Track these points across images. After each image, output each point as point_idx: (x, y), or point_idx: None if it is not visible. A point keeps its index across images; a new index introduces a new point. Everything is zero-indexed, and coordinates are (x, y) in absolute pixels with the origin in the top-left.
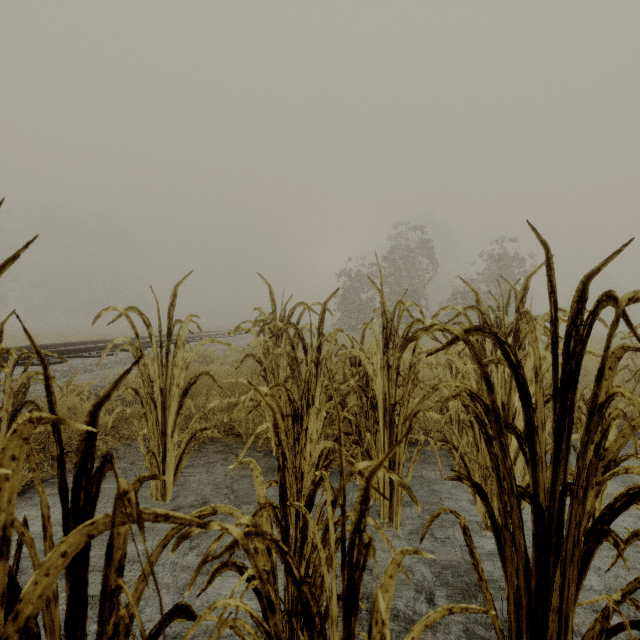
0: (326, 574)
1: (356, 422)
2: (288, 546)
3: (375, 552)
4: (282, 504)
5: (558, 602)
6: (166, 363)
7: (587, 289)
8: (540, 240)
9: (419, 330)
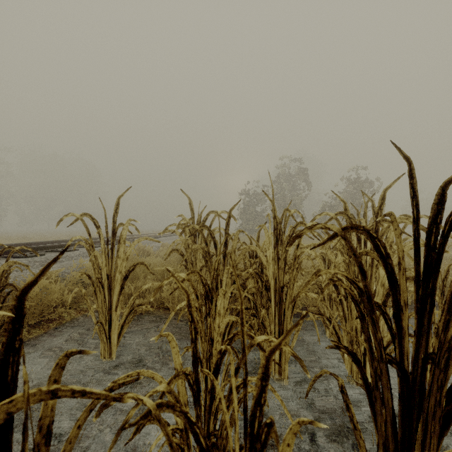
0: (230, 435)
1: (253, 300)
2: (199, 404)
3: (278, 441)
4: (194, 370)
5: (420, 450)
6: (111, 255)
7: (446, 193)
8: (403, 155)
9: (305, 228)
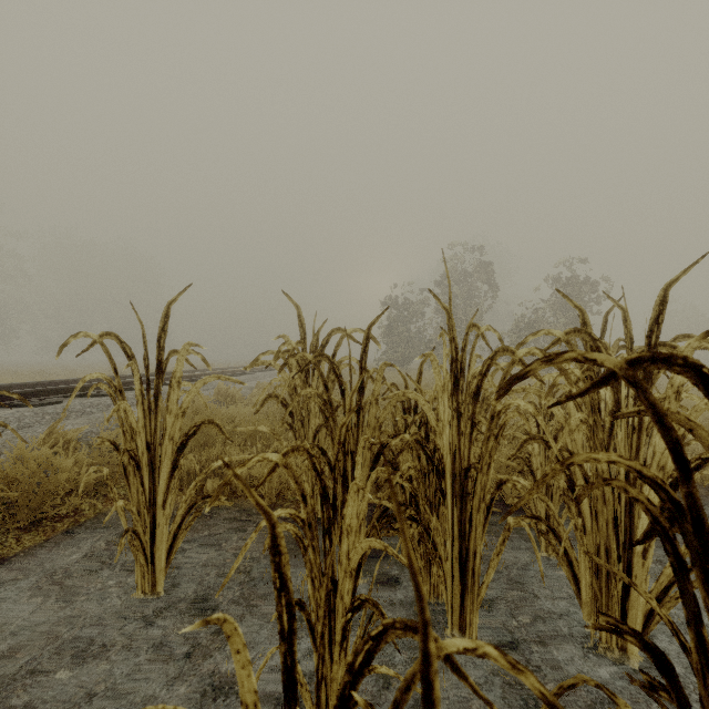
0: None
1: (412, 490)
2: None
3: None
4: (287, 707)
5: None
6: (155, 408)
7: None
8: None
9: (535, 361)
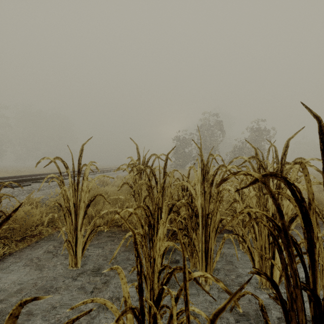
0: None
1: (185, 223)
2: None
3: None
4: (140, 298)
5: None
6: (77, 189)
7: None
8: (313, 114)
9: (230, 174)
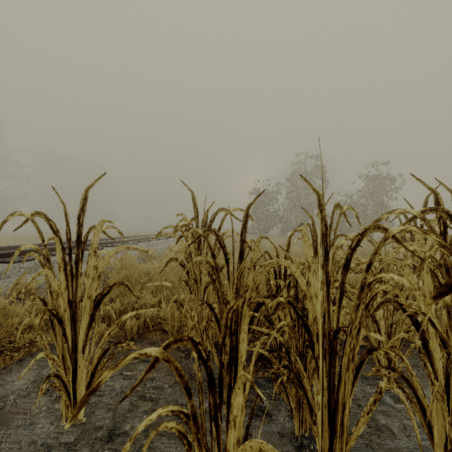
0: None
1: (285, 343)
2: None
3: None
4: None
5: None
6: (76, 272)
7: None
8: None
9: None
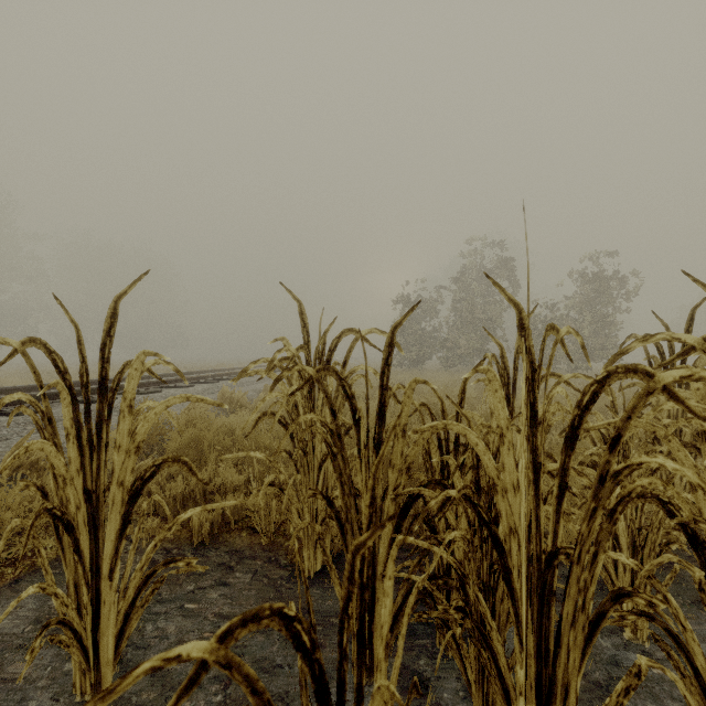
0: None
1: (458, 568)
2: None
3: None
4: None
5: None
6: (98, 442)
7: None
8: None
9: None
